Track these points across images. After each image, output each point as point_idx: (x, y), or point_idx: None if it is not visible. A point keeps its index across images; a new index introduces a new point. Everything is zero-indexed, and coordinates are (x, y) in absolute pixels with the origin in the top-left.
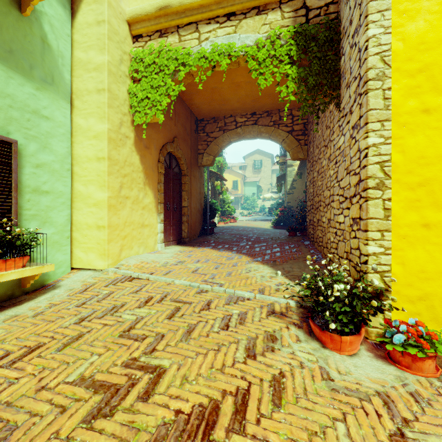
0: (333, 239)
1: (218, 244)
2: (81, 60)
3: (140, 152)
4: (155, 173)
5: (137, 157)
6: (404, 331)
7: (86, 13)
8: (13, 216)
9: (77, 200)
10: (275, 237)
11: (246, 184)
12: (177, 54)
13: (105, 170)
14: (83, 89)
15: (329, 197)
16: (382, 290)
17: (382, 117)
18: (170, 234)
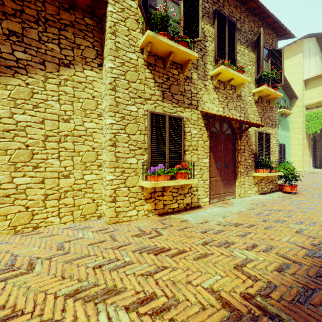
0: None
1: None
2: (292, 121)
3: (307, 139)
4: (310, 144)
5: (306, 141)
6: None
7: (294, 109)
8: (285, 158)
9: (291, 154)
10: None
11: None
12: None
13: (301, 147)
14: (293, 128)
15: None
16: None
17: None
18: (312, 164)
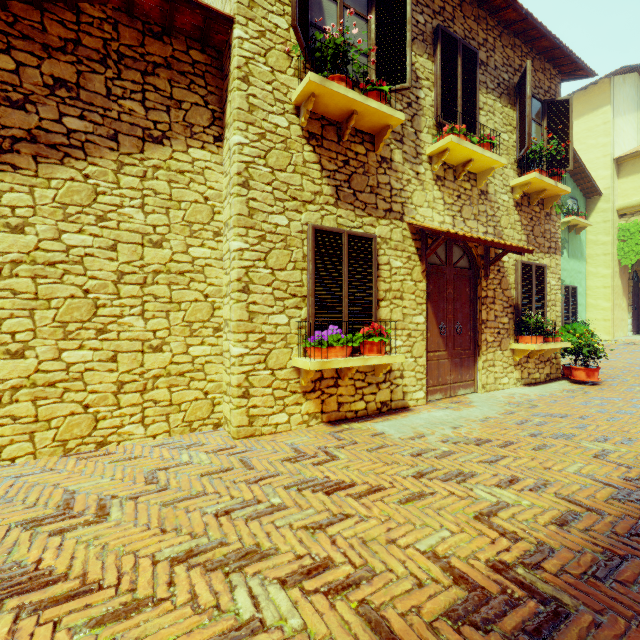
0: None
1: None
2: (591, 240)
3: (620, 277)
4: (626, 287)
5: (619, 281)
6: None
7: (595, 217)
8: (576, 315)
9: (589, 307)
10: None
11: None
12: None
13: (609, 292)
14: (593, 254)
15: None
16: None
17: None
18: (632, 327)
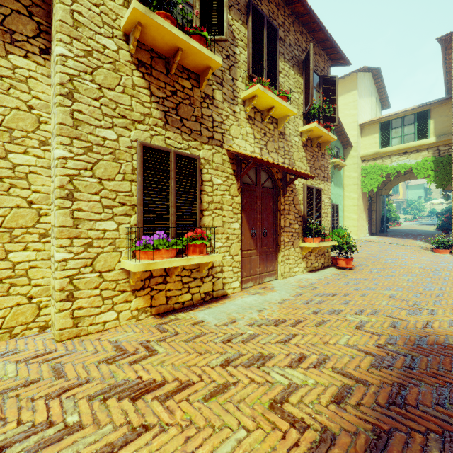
0: None
1: (393, 236)
2: (347, 175)
3: (362, 199)
4: (365, 205)
5: (362, 202)
6: None
7: (349, 161)
8: (338, 223)
9: (345, 218)
10: (432, 234)
11: (410, 187)
12: (382, 168)
13: (356, 209)
14: (347, 184)
15: None
16: None
17: None
18: (368, 230)
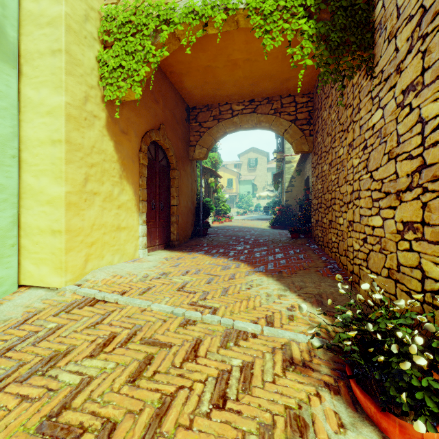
0: (358, 247)
1: (212, 247)
2: (31, 12)
3: (115, 137)
4: (135, 164)
5: (110, 143)
6: None
7: None
8: None
9: (26, 196)
10: (275, 239)
11: (241, 182)
12: (159, 9)
13: (61, 156)
14: (33, 50)
15: (351, 193)
16: None
17: None
18: (155, 237)
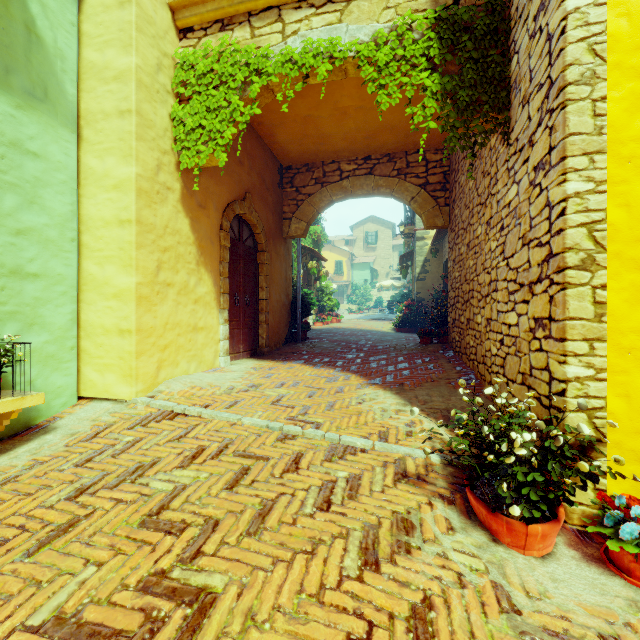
0: (496, 350)
1: (314, 356)
2: (93, 64)
3: (191, 213)
4: (214, 246)
5: (185, 220)
6: (638, 517)
7: None
8: None
9: (88, 289)
10: (399, 345)
11: (355, 266)
12: (248, 56)
13: (131, 240)
14: (96, 110)
15: (489, 283)
16: (593, 441)
17: (592, 147)
18: (239, 341)
